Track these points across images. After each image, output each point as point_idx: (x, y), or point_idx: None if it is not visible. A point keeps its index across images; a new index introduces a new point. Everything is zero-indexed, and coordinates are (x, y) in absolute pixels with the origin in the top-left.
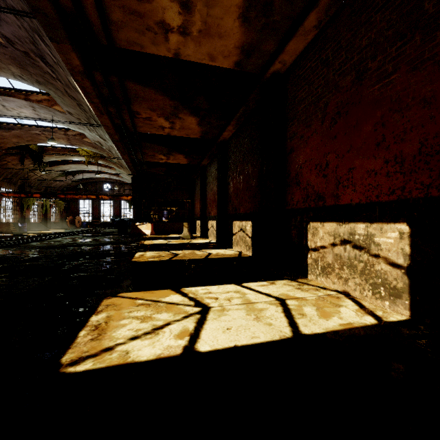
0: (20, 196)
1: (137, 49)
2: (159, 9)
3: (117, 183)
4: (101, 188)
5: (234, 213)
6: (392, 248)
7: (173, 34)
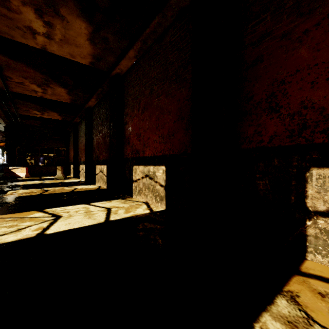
0: None
1: (8, 36)
2: (27, 20)
3: None
4: None
5: (96, 159)
6: (161, 178)
7: (40, 36)
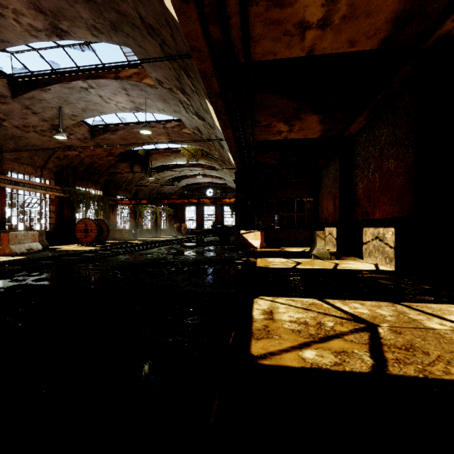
0: (131, 203)
1: None
2: None
3: (219, 188)
4: (204, 194)
5: None
6: None
7: None
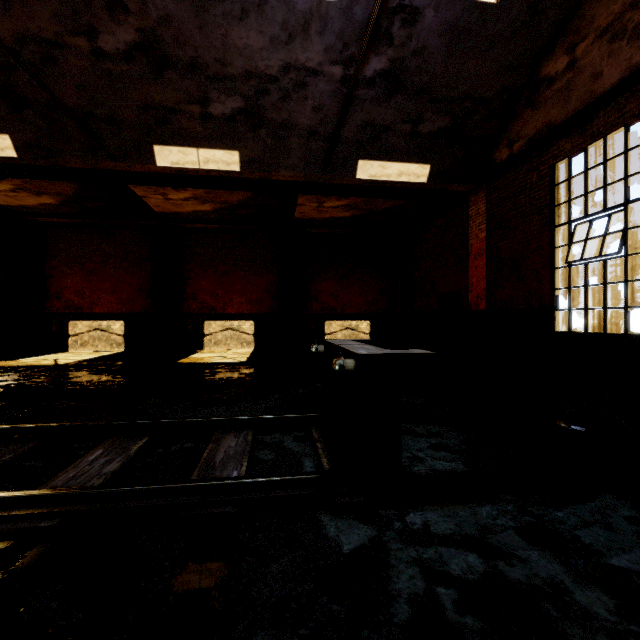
0: None
1: None
2: None
3: None
4: None
5: None
6: (119, 329)
7: None
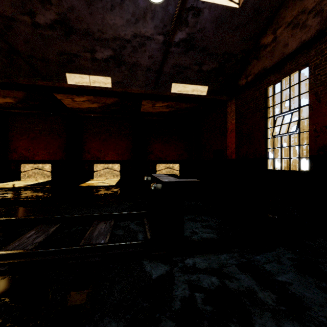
0: None
1: None
2: None
3: None
4: None
5: None
6: (48, 168)
7: None
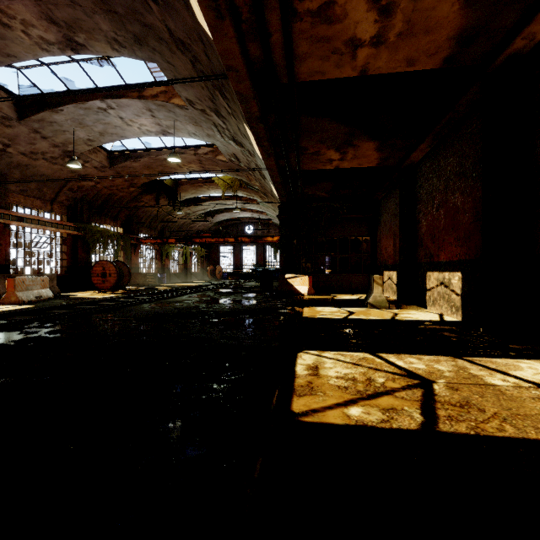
0: (157, 242)
1: None
2: None
3: (260, 224)
4: (243, 231)
5: None
6: None
7: None
